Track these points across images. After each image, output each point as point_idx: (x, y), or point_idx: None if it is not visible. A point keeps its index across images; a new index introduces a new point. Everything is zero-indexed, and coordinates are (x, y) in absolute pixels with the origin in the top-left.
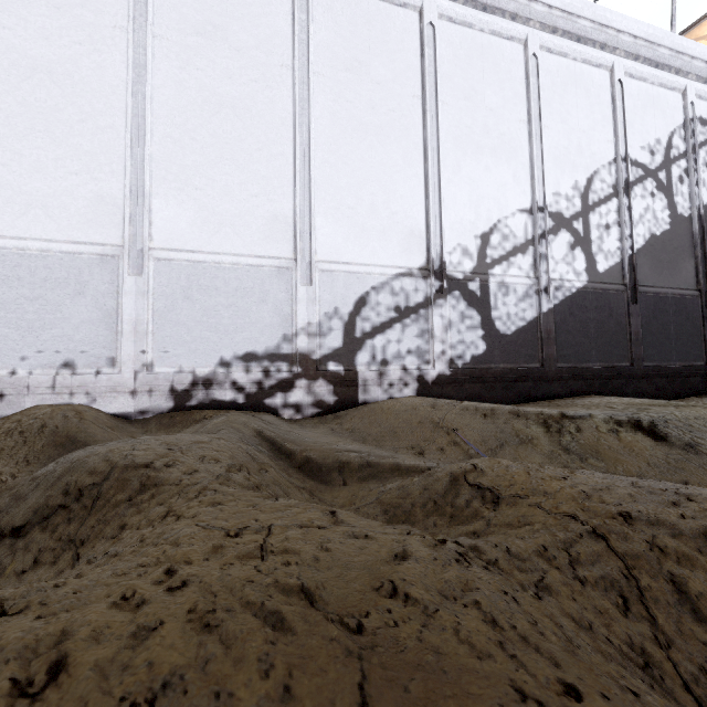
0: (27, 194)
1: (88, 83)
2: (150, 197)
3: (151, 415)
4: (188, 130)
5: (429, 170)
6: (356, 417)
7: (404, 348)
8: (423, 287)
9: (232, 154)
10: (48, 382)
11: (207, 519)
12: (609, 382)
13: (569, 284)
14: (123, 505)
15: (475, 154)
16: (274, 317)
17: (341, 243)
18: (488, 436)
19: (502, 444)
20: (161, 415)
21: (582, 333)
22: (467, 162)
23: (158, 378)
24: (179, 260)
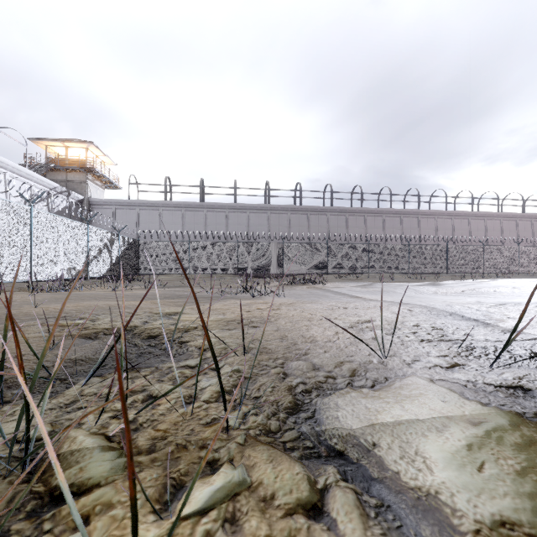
0: None
1: None
2: None
3: None
4: None
5: None
6: None
7: None
8: None
9: None
10: None
11: None
12: None
13: None
14: None
15: None
16: None
17: None
18: None
19: None
20: None
21: None
22: None
23: None
24: None
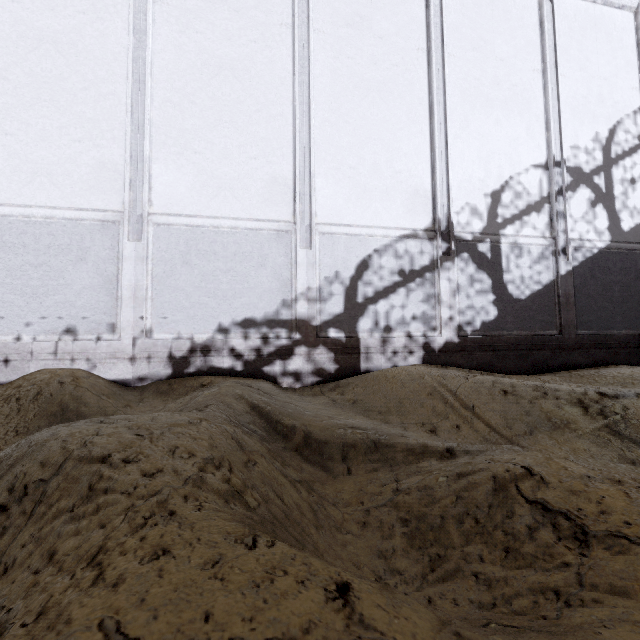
0: (33, 163)
1: (91, 51)
2: (150, 162)
3: (150, 382)
4: (187, 94)
5: (435, 126)
6: (358, 386)
7: (409, 314)
8: (429, 249)
9: (231, 116)
10: (50, 348)
11: (126, 604)
12: (636, 351)
13: (590, 244)
14: (62, 518)
15: (484, 107)
16: (273, 282)
17: (342, 205)
18: (513, 415)
19: (531, 425)
20: (160, 382)
21: (605, 297)
22: (476, 117)
23: (156, 344)
24: (178, 224)
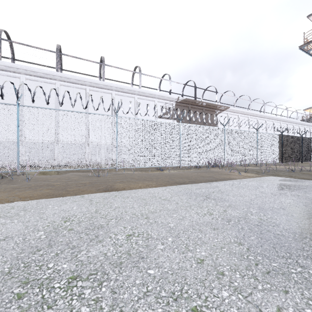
0: None
1: None
2: None
3: None
4: None
5: None
6: None
7: None
8: None
9: None
10: None
11: None
12: None
13: None
14: None
15: None
16: None
17: None
18: None
19: None
20: None
21: None
22: None
23: None
24: None
